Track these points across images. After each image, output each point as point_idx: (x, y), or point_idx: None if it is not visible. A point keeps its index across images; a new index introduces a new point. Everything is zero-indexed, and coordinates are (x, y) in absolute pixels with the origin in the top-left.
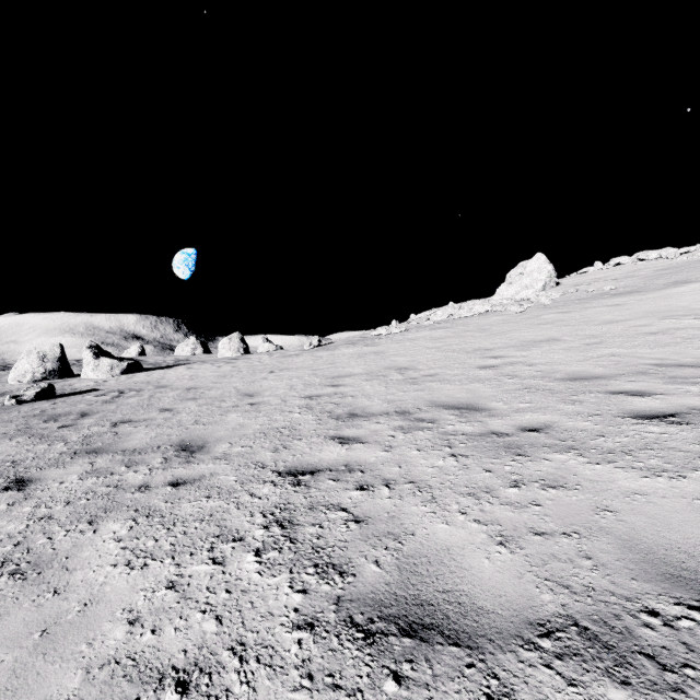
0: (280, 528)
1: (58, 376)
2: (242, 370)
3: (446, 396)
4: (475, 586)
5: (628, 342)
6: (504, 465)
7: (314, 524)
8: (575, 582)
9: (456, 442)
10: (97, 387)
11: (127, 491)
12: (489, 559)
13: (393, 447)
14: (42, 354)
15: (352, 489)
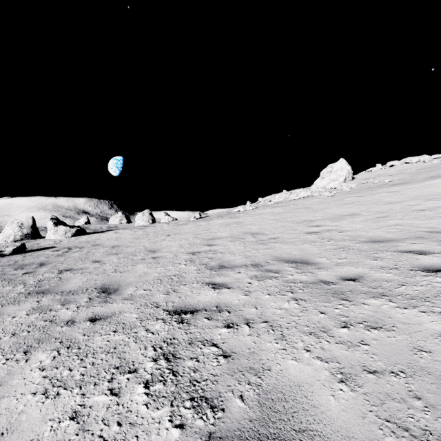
0: (166, 361)
1: (31, 238)
2: (149, 234)
3: (286, 253)
4: (325, 426)
5: (406, 216)
6: (334, 308)
7: (192, 358)
8: (413, 424)
9: (296, 288)
10: (55, 245)
11: (58, 325)
12: (334, 397)
13: (250, 292)
14: (20, 224)
15: (221, 327)
